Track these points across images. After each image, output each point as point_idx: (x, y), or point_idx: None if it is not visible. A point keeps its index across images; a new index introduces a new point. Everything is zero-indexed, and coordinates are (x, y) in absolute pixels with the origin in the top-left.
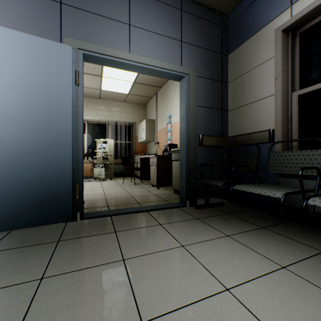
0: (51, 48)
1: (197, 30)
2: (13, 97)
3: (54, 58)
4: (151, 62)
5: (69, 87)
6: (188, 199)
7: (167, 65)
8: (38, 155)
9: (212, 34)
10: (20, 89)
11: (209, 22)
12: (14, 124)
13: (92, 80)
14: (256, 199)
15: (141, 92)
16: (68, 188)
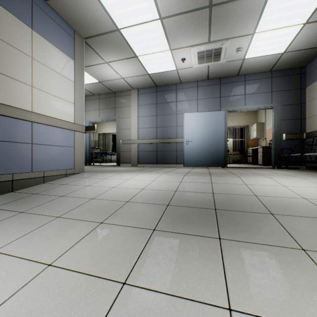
0: (218, 113)
1: (281, 83)
2: (209, 130)
3: (219, 116)
4: (254, 107)
5: (223, 124)
6: (275, 165)
7: (263, 105)
8: (215, 146)
9: (292, 81)
10: (210, 128)
11: (290, 75)
12: (209, 137)
13: None
14: (316, 165)
15: None
16: (223, 156)
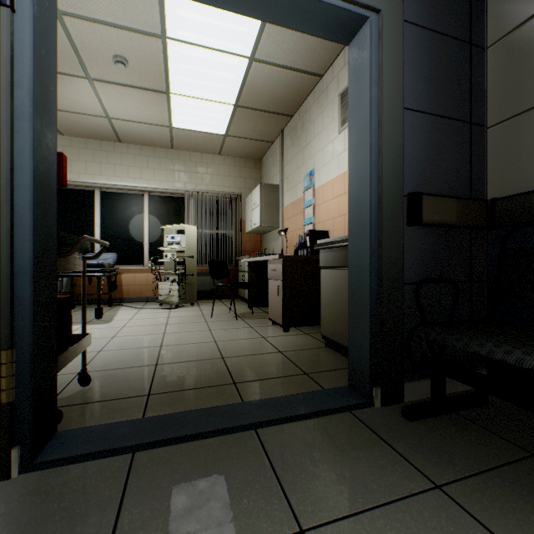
0: None
1: None
2: None
3: None
4: None
5: None
6: (377, 384)
7: None
8: None
9: None
10: None
11: None
12: None
13: (150, 104)
14: None
15: (251, 130)
16: None
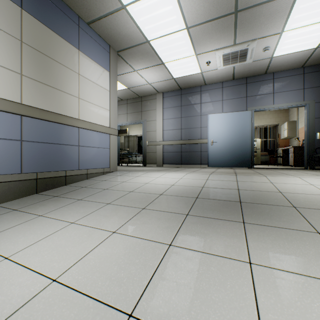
0: (244, 113)
1: (315, 79)
2: (234, 131)
3: (245, 116)
4: (284, 105)
5: (250, 124)
6: (308, 166)
7: (293, 103)
8: (240, 146)
9: None
10: (236, 128)
11: None
12: (235, 138)
13: None
14: None
15: None
16: (249, 157)
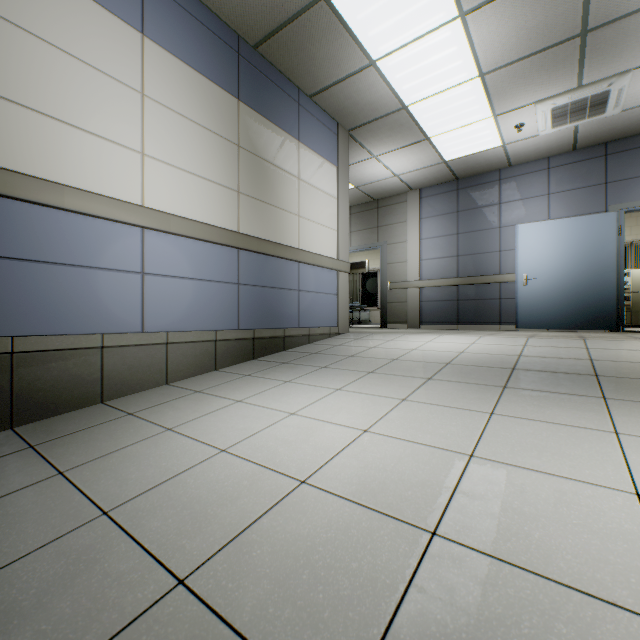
0: (601, 218)
1: None
2: (577, 255)
3: (602, 224)
4: None
5: (614, 239)
6: None
7: None
8: (591, 287)
9: None
10: (581, 249)
11: None
12: (577, 270)
13: None
14: None
15: None
16: (613, 308)
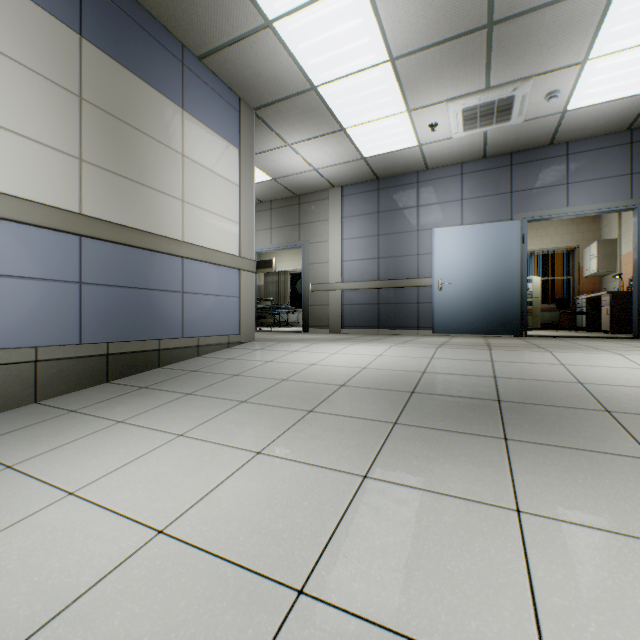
0: (507, 226)
1: None
2: (486, 261)
3: (508, 232)
4: (590, 208)
5: (518, 247)
6: None
7: (610, 204)
8: (499, 293)
9: None
10: (490, 256)
11: None
12: (487, 276)
13: None
14: None
15: None
16: (517, 314)
